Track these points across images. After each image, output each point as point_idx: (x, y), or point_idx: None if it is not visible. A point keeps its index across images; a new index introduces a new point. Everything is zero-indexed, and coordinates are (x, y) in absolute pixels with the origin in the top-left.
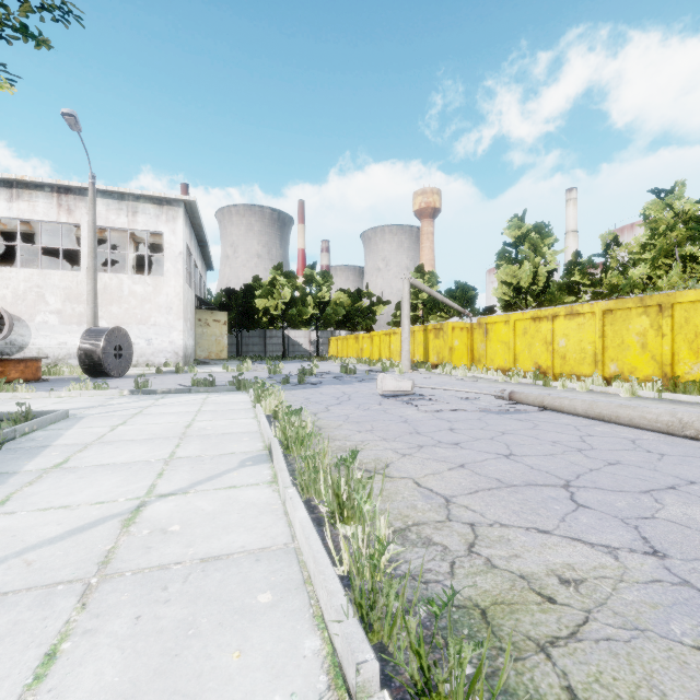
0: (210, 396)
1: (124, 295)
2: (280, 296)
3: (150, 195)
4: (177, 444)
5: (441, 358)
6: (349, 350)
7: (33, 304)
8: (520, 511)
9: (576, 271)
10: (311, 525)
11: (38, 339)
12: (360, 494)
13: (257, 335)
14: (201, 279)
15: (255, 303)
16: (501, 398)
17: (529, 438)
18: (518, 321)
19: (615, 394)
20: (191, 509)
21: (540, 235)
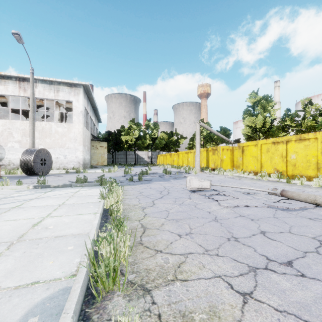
0: (81, 190)
1: (52, 133)
2: (133, 135)
3: (65, 81)
4: None
5: (216, 165)
6: (167, 161)
7: (6, 137)
8: None
9: (287, 119)
10: None
11: (9, 155)
12: None
13: (122, 153)
14: (95, 126)
15: (121, 138)
16: (273, 194)
17: None
18: (263, 144)
19: None
20: None
21: (267, 101)
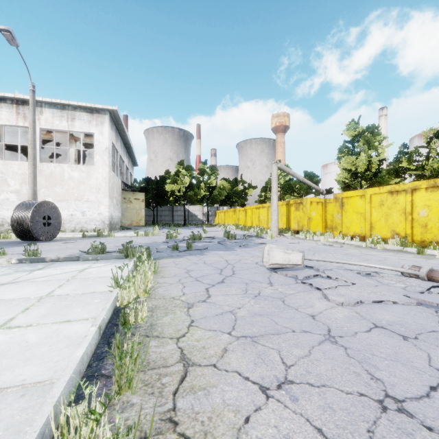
0: (92, 266)
1: (65, 179)
2: (182, 183)
3: (83, 105)
4: None
5: (301, 225)
6: (229, 219)
7: None
8: None
9: (403, 159)
10: None
11: (2, 211)
12: None
13: (167, 209)
14: (128, 171)
15: (165, 187)
16: (413, 276)
17: None
18: (375, 194)
19: None
20: None
21: (372, 134)
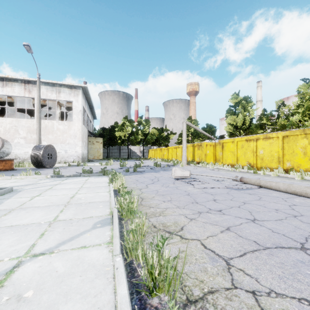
0: (89, 178)
1: (54, 130)
2: (126, 131)
3: (66, 84)
4: (61, 210)
5: (200, 159)
6: (157, 155)
7: (13, 134)
8: (283, 276)
9: (264, 118)
10: (128, 308)
11: (15, 150)
12: (172, 303)
13: (116, 148)
14: (91, 123)
15: (115, 134)
16: (235, 180)
17: (260, 206)
18: (239, 141)
19: (291, 178)
20: (49, 270)
21: (247, 102)
